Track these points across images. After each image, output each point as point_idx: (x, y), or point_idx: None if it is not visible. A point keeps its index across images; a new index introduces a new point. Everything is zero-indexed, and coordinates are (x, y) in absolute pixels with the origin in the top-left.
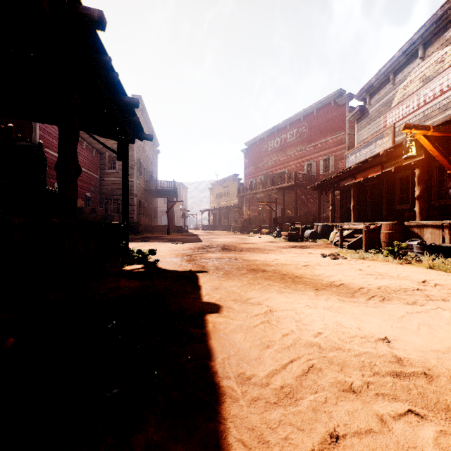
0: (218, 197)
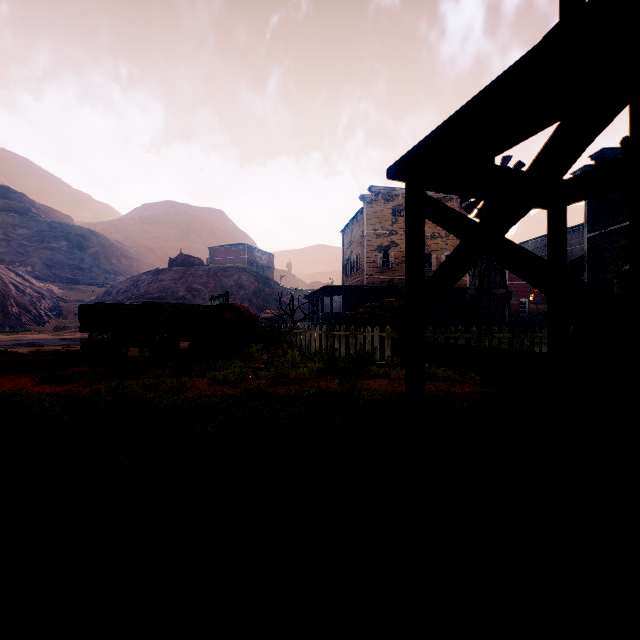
0: None
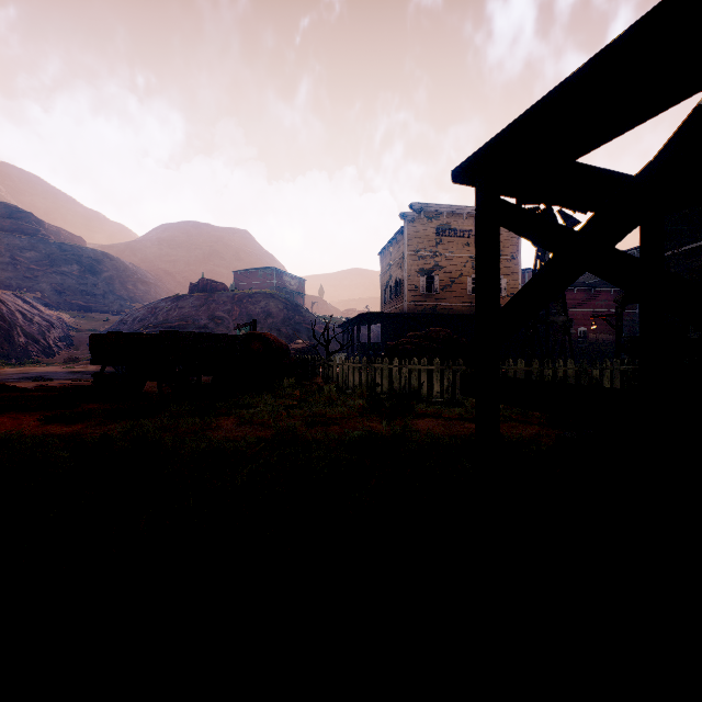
0: None
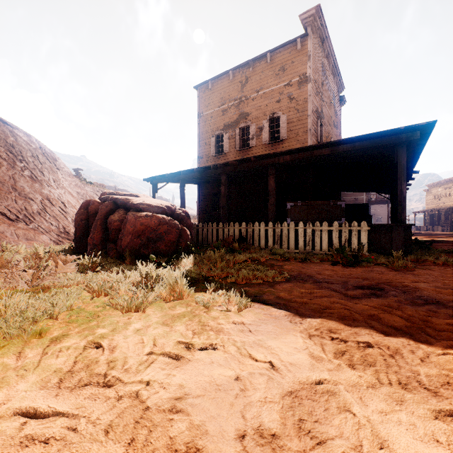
0: (436, 198)
